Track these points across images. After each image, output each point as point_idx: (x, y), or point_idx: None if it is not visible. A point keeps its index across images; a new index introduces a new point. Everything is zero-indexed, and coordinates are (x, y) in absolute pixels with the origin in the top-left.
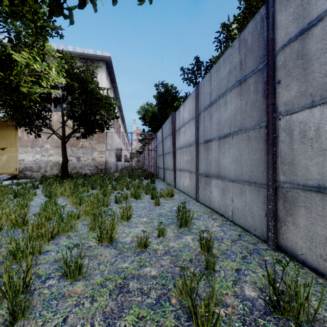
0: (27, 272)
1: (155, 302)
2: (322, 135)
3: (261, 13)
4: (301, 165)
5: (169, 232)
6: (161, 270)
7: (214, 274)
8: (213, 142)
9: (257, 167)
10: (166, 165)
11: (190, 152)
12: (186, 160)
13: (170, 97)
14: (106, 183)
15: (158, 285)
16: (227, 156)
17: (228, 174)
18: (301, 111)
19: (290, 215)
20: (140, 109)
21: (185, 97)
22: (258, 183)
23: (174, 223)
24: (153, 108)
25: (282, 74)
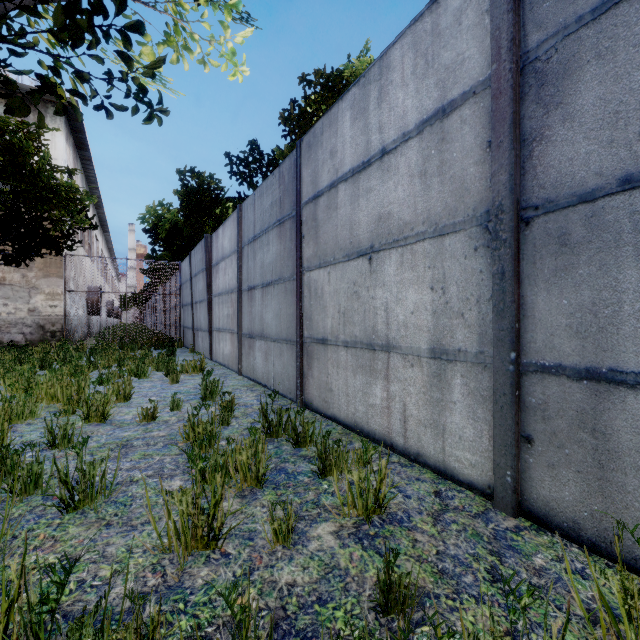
0: (3, 440)
1: (162, 447)
2: (324, 294)
3: (294, 155)
4: (315, 321)
5: (188, 406)
6: (172, 431)
7: (228, 427)
8: (257, 291)
9: (292, 323)
10: (197, 323)
11: (232, 302)
12: (227, 314)
13: (209, 198)
14: (75, 356)
15: (167, 439)
16: (269, 309)
17: (270, 333)
18: (315, 270)
19: (310, 369)
20: (145, 214)
21: (237, 200)
22: (292, 340)
23: (197, 398)
24: (173, 213)
25: (305, 230)
